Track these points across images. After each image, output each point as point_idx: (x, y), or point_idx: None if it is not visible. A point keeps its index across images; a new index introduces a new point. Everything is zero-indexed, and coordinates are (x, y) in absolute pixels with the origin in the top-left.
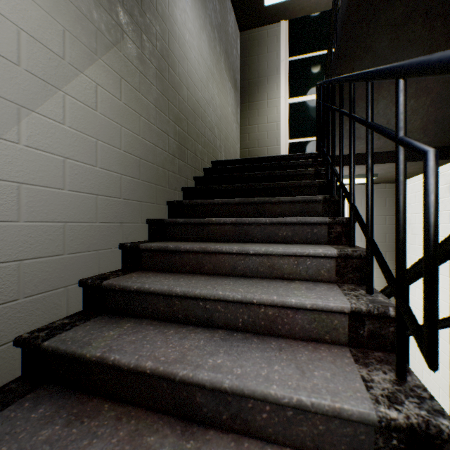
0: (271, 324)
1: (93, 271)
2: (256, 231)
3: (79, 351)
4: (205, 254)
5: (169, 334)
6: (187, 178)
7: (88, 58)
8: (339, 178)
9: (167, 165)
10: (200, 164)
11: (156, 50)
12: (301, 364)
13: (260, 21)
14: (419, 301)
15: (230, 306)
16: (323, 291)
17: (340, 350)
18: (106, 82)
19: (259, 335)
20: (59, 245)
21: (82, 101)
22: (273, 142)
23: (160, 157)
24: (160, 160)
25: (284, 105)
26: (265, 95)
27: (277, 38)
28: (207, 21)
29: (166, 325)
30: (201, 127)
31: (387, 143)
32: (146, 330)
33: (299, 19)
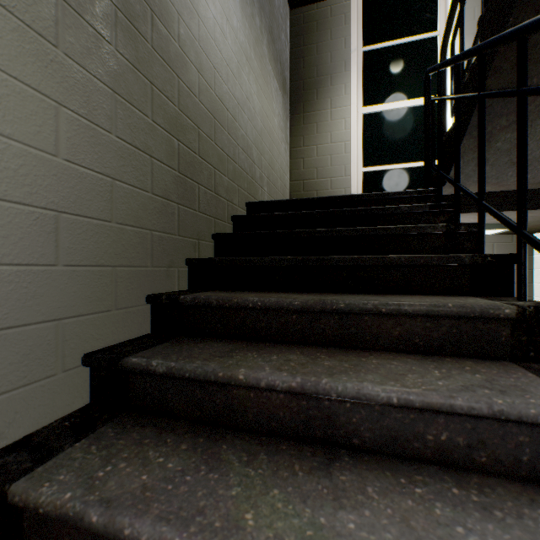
0: None
1: None
2: (357, 418)
3: None
4: None
5: None
6: (198, 238)
7: None
8: None
9: (149, 219)
10: (226, 209)
11: None
12: None
13: None
14: None
15: None
16: None
17: None
18: None
19: None
20: None
21: None
22: (340, 171)
23: (129, 204)
24: (129, 210)
25: (356, 116)
26: (327, 102)
27: (345, 17)
28: None
29: None
30: (227, 145)
31: None
32: None
33: None
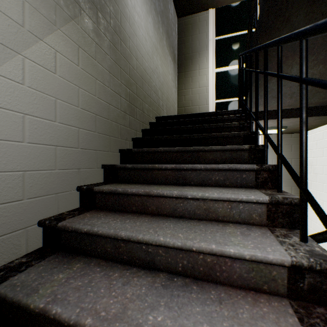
0: (209, 270)
1: (53, 212)
2: (192, 176)
3: (24, 301)
4: (149, 197)
5: (113, 278)
6: (136, 130)
7: (48, 28)
8: (264, 131)
9: (119, 120)
10: (147, 119)
11: (110, 26)
12: (245, 325)
13: (193, 9)
14: (320, 227)
15: (170, 251)
16: (258, 238)
17: (281, 304)
18: (65, 50)
19: (198, 281)
20: (18, 192)
21: (42, 65)
22: (203, 102)
23: (113, 114)
24: (113, 116)
25: (212, 73)
26: (197, 66)
27: (206, 22)
28: (152, 7)
29: (112, 267)
30: (147, 90)
31: (298, 101)
32: (93, 273)
33: (223, 7)
